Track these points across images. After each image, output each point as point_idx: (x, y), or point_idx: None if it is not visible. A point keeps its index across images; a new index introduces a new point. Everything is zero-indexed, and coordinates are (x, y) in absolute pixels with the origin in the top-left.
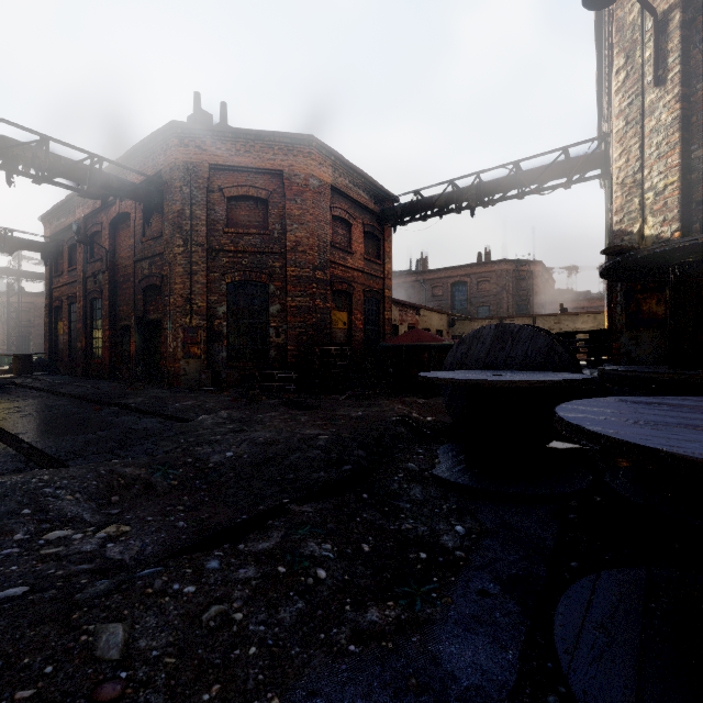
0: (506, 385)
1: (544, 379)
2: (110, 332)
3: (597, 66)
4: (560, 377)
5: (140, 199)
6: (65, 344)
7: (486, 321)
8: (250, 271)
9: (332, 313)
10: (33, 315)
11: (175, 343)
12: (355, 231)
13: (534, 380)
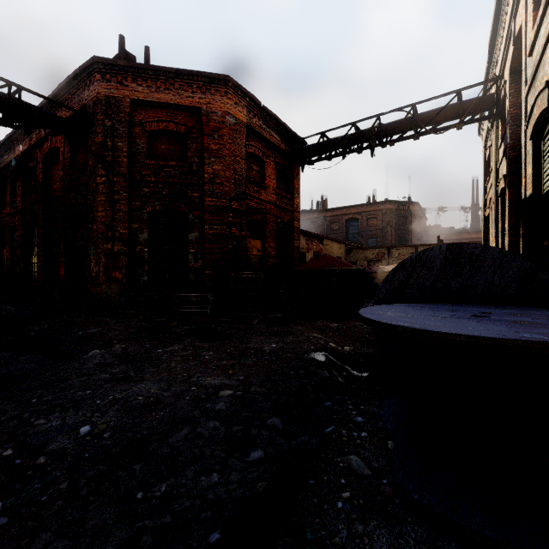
0: None
1: None
2: (43, 257)
3: (495, 8)
4: None
5: (63, 131)
6: (7, 268)
7: (376, 250)
8: (170, 201)
9: (247, 241)
10: None
11: (97, 268)
12: (268, 168)
13: None
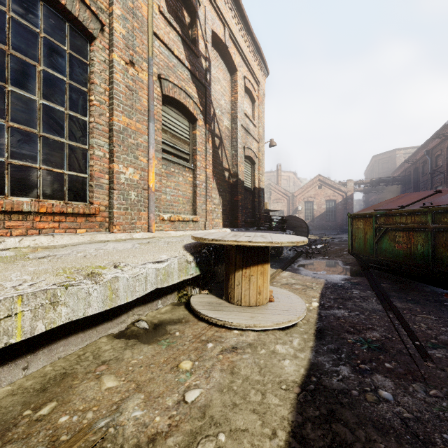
0: None
1: None
2: None
3: None
4: None
5: None
6: None
7: None
8: None
9: None
10: None
11: None
12: None
13: None
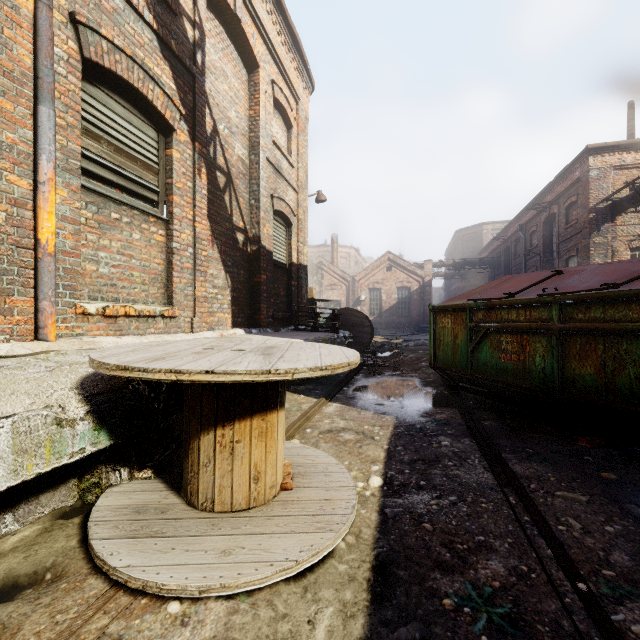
0: None
1: None
2: None
3: None
4: None
5: None
6: None
7: None
8: None
9: None
10: None
11: None
12: None
13: None
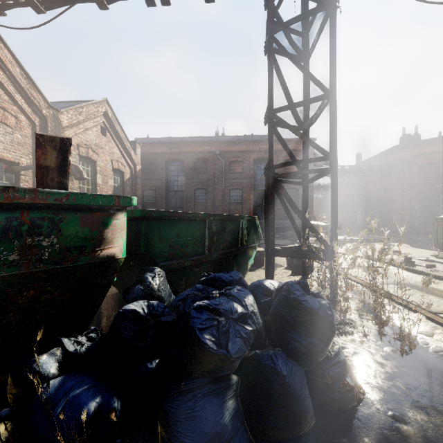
0: None
1: None
2: (365, 215)
3: None
4: None
5: (382, 172)
6: (343, 219)
7: None
8: (430, 192)
9: None
10: None
11: (396, 219)
12: None
13: None
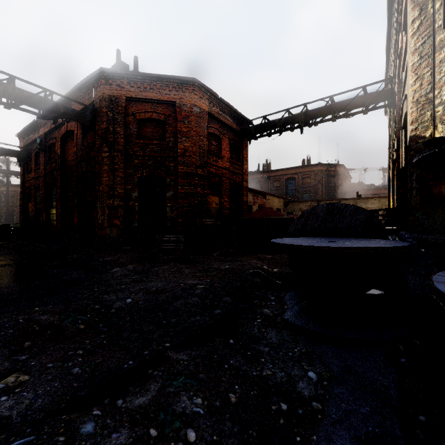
0: (345, 250)
1: (375, 246)
2: (61, 209)
3: (387, 30)
4: (385, 244)
5: (79, 120)
6: (32, 217)
7: (308, 203)
8: (154, 169)
9: (208, 197)
10: (16, 199)
11: (102, 217)
12: (223, 143)
13: (368, 247)
